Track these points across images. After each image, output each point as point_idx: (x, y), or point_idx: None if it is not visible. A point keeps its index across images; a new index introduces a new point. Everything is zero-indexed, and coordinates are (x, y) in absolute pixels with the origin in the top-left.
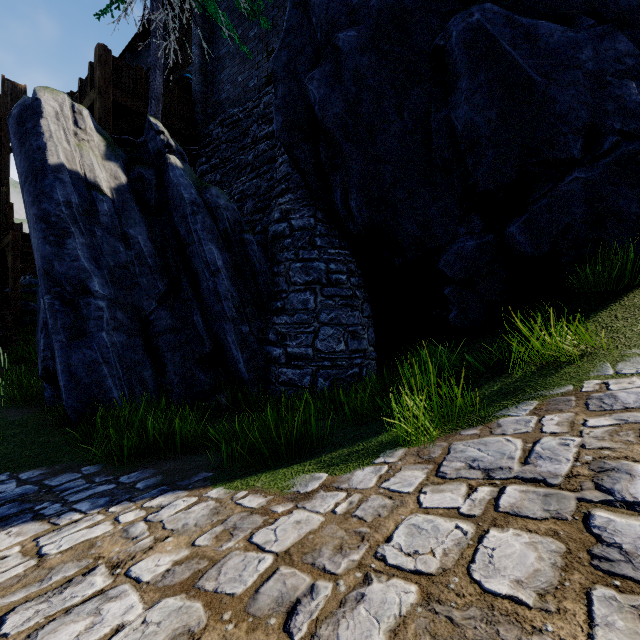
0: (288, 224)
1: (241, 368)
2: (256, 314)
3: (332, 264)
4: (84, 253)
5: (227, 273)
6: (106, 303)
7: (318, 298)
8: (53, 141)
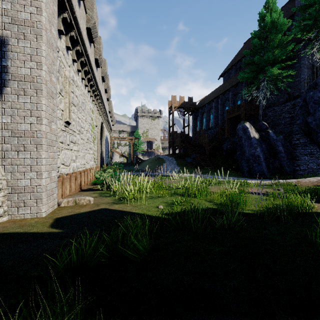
0: (299, 141)
1: (287, 171)
2: (290, 160)
3: (312, 150)
4: (259, 151)
5: (284, 152)
6: (263, 159)
7: (308, 157)
8: (251, 133)
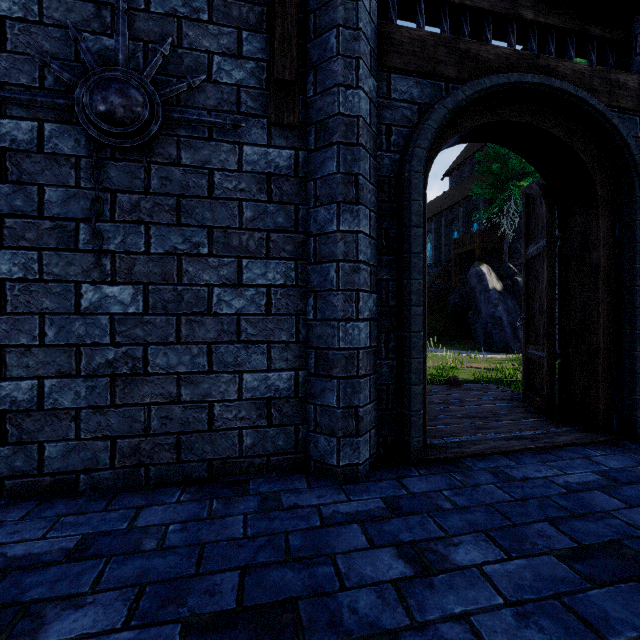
0: None
1: None
2: None
3: None
4: (501, 310)
5: None
6: (507, 322)
7: None
8: (489, 281)
